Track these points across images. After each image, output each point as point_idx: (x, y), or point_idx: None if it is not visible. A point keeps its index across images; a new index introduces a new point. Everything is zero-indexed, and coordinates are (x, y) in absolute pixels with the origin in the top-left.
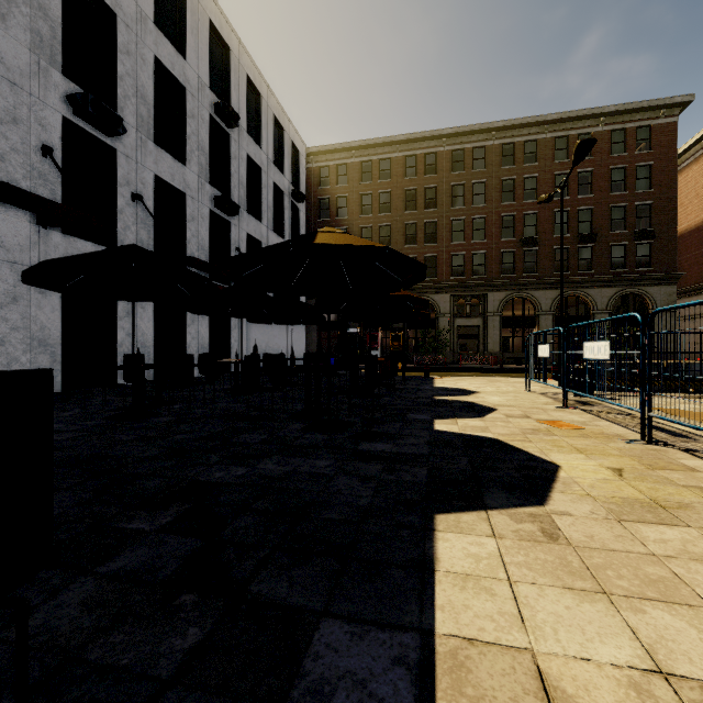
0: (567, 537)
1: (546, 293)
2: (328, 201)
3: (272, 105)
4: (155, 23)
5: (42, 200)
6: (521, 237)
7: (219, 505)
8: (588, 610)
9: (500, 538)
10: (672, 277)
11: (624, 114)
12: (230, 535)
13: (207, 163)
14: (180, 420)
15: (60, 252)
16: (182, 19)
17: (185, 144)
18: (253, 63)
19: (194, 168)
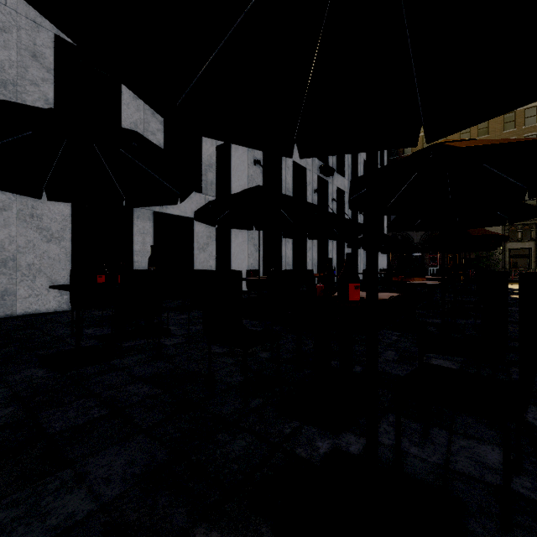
0: None
1: None
2: None
3: None
4: None
5: None
6: None
7: None
8: None
9: None
10: None
11: None
12: None
13: (350, 172)
14: None
15: None
16: None
17: (343, 167)
18: None
19: (347, 177)
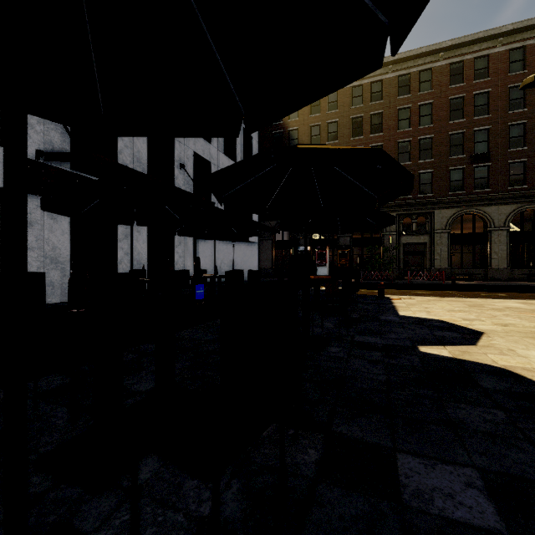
0: None
1: (499, 209)
2: (281, 135)
3: None
4: None
5: None
6: (471, 154)
7: None
8: None
9: None
10: None
11: None
12: None
13: None
14: None
15: None
16: None
17: None
18: None
19: None
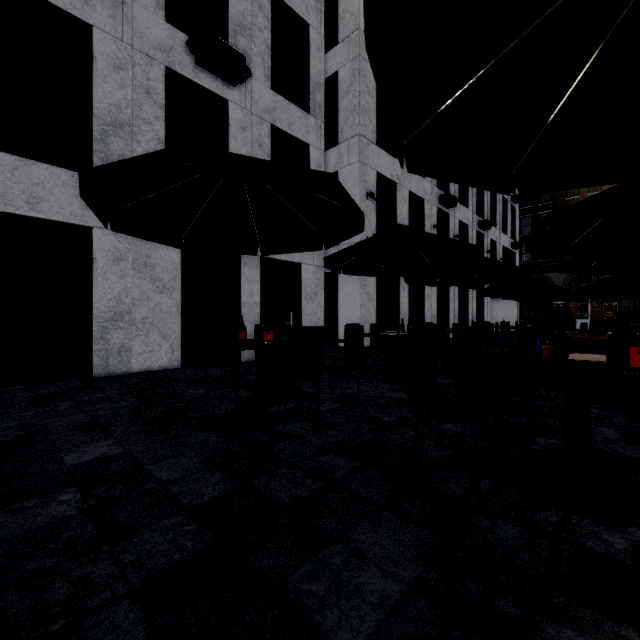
0: None
1: None
2: None
3: None
4: None
5: None
6: None
7: None
8: None
9: None
10: None
11: None
12: None
13: (475, 201)
14: None
15: None
16: None
17: (467, 195)
18: None
19: (471, 208)
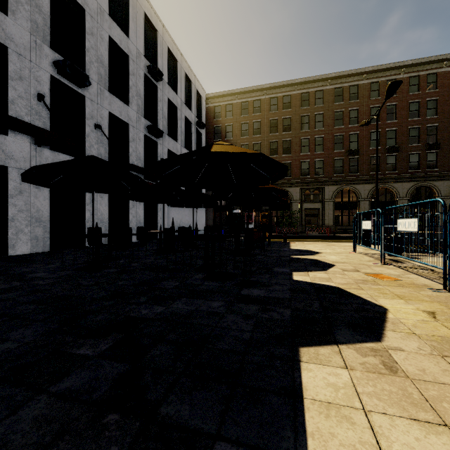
0: (404, 370)
1: (364, 186)
2: (220, 128)
3: (184, 67)
4: (109, 15)
5: (36, 128)
6: (347, 149)
7: (142, 336)
8: (435, 442)
9: (351, 370)
10: None
11: (418, 66)
12: (148, 361)
13: (142, 104)
14: (122, 271)
15: (49, 161)
16: (127, 12)
17: (128, 92)
18: (171, 39)
19: (134, 107)
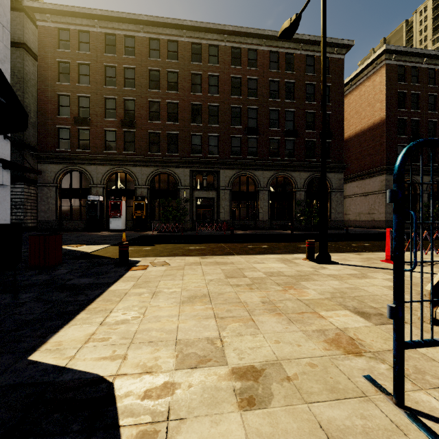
0: None
1: (264, 173)
2: (69, 66)
3: None
4: None
5: None
6: (246, 126)
7: None
8: None
9: None
10: (342, 167)
11: (314, 45)
12: None
13: None
14: None
15: None
16: None
17: None
18: None
19: None
